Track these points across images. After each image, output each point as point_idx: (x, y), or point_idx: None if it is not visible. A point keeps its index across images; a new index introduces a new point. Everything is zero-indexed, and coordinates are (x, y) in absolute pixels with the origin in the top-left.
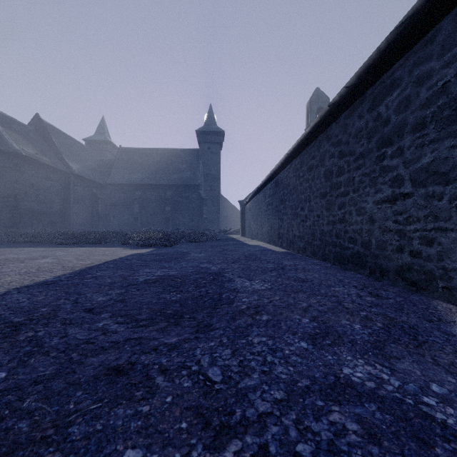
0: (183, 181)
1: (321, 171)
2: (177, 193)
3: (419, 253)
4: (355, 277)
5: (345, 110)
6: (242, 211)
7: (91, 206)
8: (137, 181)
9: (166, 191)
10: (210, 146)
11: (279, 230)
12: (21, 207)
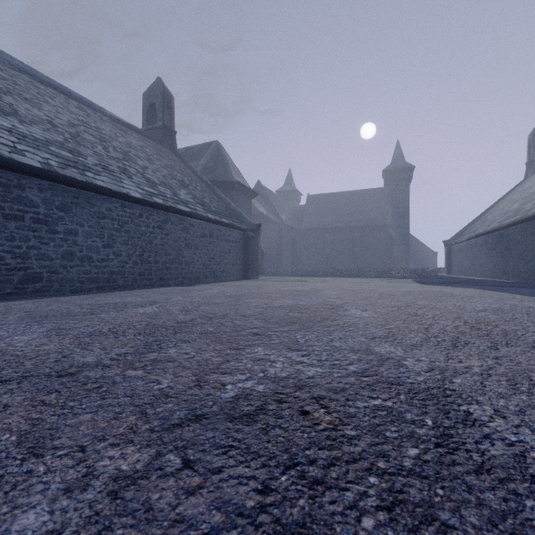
0: (370, 222)
1: None
2: (364, 233)
3: None
4: None
5: None
6: (448, 250)
7: (291, 249)
8: (327, 225)
9: (354, 232)
10: (398, 183)
11: (504, 268)
12: None
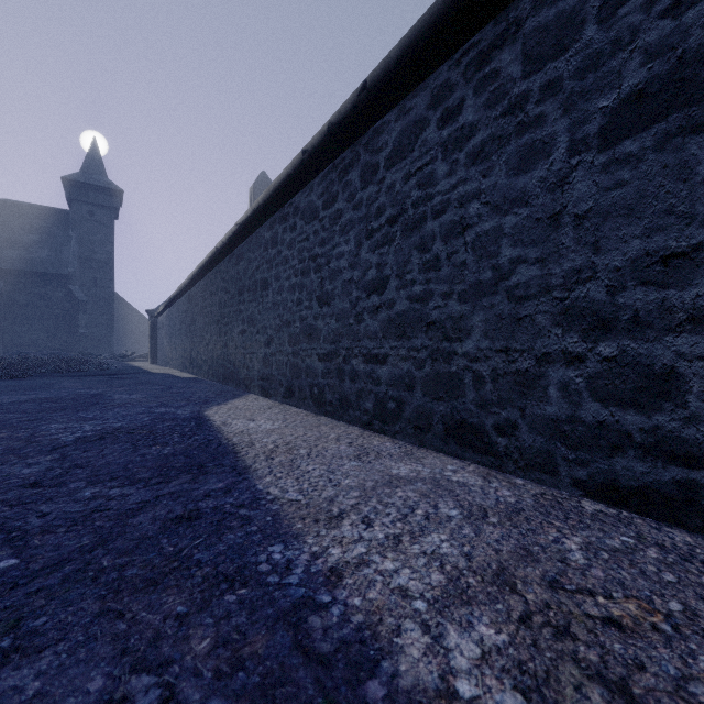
0: (32, 265)
1: (217, 299)
2: (17, 285)
3: (249, 367)
4: (225, 389)
5: (228, 255)
6: (152, 325)
7: None
8: None
9: None
10: (93, 209)
11: (191, 354)
12: None
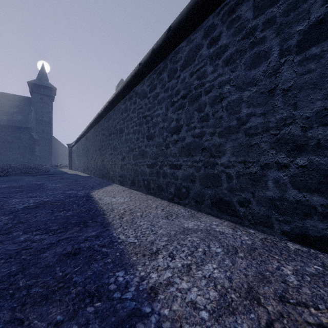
0: (13, 123)
1: (99, 138)
2: (6, 132)
3: (114, 171)
4: (102, 181)
5: (104, 117)
6: (70, 151)
7: None
8: None
9: None
10: (42, 97)
11: (87, 164)
12: None
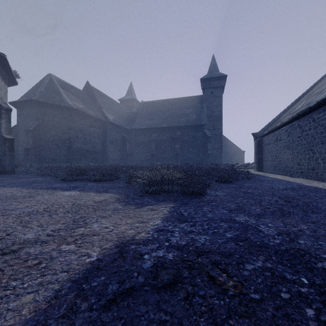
0: (189, 123)
1: None
2: (185, 133)
3: None
4: None
5: None
6: (258, 143)
7: (121, 146)
8: (153, 126)
9: (176, 131)
10: (213, 90)
11: None
12: (73, 147)
